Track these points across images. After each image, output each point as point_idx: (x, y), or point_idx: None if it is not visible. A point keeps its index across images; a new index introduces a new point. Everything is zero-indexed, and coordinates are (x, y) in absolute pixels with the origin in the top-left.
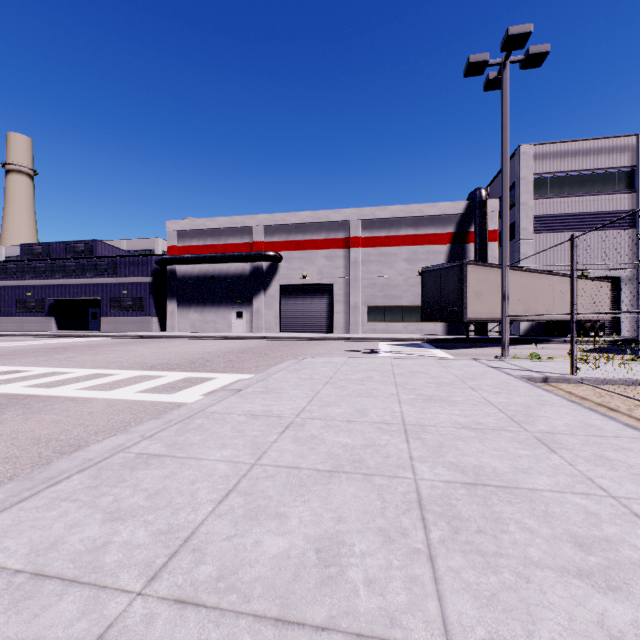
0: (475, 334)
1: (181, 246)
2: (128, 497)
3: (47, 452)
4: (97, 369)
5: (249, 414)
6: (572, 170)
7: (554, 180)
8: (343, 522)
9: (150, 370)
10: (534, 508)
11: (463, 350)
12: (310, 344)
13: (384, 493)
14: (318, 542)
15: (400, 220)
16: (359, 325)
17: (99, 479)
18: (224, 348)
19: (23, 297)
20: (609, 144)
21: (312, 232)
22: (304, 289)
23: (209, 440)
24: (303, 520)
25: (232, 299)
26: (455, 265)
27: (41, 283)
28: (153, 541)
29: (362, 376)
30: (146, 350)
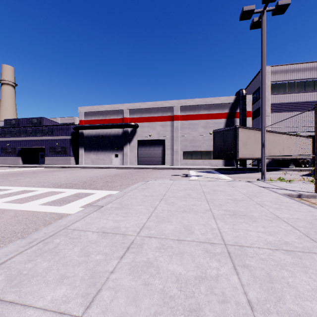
0: (239, 166)
1: (86, 120)
2: None
3: None
4: (27, 187)
5: (101, 231)
6: (290, 79)
7: (281, 85)
8: None
9: (58, 188)
10: None
11: (236, 175)
12: (153, 171)
13: None
14: None
15: (200, 106)
16: (178, 161)
17: None
18: (106, 173)
19: (5, 146)
20: (310, 66)
21: (154, 112)
22: (150, 142)
23: (52, 269)
24: None
25: (112, 147)
26: (232, 128)
27: (14, 139)
28: None
29: (184, 194)
30: (63, 175)
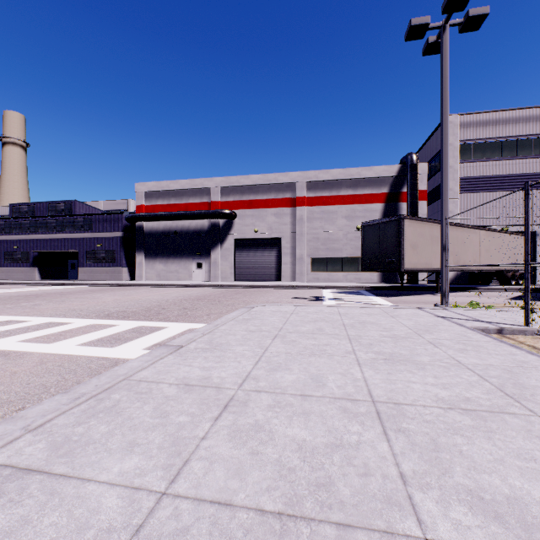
0: (407, 282)
1: (148, 205)
2: None
3: None
4: (53, 317)
5: (182, 383)
6: (493, 137)
7: (477, 146)
8: None
9: (104, 318)
10: None
11: (400, 297)
12: (261, 292)
13: None
14: None
15: (340, 182)
16: (304, 274)
17: None
18: (182, 295)
19: (10, 250)
20: (526, 114)
21: (263, 193)
22: (256, 243)
23: (115, 434)
24: None
25: (192, 251)
26: (393, 220)
27: (26, 238)
28: None
29: (312, 328)
30: (110, 297)
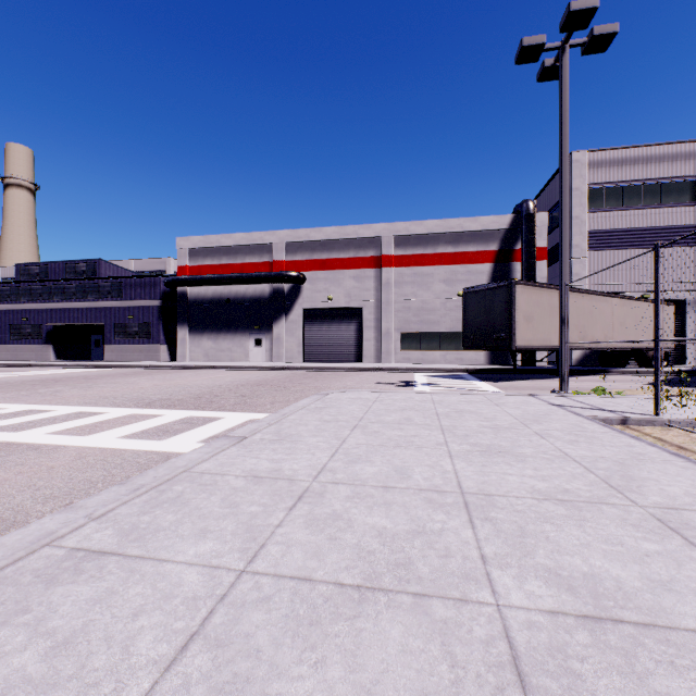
0: (522, 364)
1: (193, 266)
2: (14, 652)
3: None
4: (83, 406)
5: (250, 475)
6: (631, 180)
7: (610, 191)
8: None
9: (145, 408)
10: None
11: (512, 382)
12: (336, 375)
13: (452, 642)
14: None
15: (437, 236)
16: (391, 354)
17: None
18: (238, 380)
19: (18, 322)
20: (672, 150)
21: (339, 250)
22: (330, 313)
23: (185, 522)
24: None
25: (250, 325)
26: (502, 285)
27: (38, 307)
28: None
29: (399, 417)
30: (148, 382)
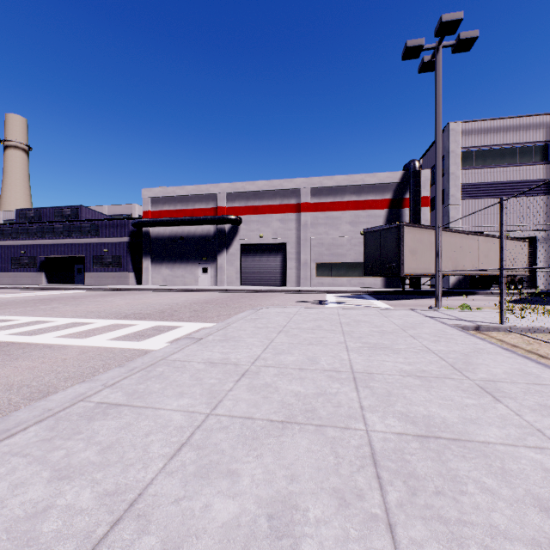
0: (410, 287)
1: (154, 211)
2: (80, 451)
3: (17, 398)
4: (76, 318)
5: (208, 362)
6: (494, 144)
7: (478, 153)
8: (296, 481)
9: (123, 319)
10: (490, 464)
11: (400, 301)
12: (266, 296)
13: (337, 447)
14: (270, 506)
15: (344, 188)
16: (309, 279)
17: (55, 431)
18: (191, 299)
19: (17, 255)
20: (526, 122)
21: (268, 198)
22: (261, 248)
23: (168, 388)
24: (255, 479)
25: (198, 257)
26: (393, 227)
27: (33, 243)
28: (97, 505)
29: (312, 325)
30: (122, 301)
